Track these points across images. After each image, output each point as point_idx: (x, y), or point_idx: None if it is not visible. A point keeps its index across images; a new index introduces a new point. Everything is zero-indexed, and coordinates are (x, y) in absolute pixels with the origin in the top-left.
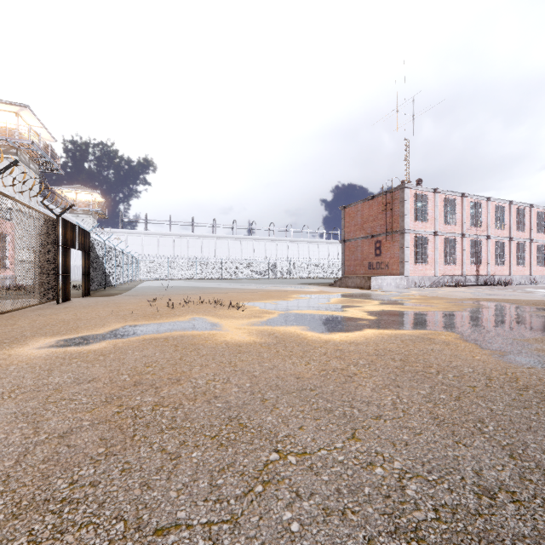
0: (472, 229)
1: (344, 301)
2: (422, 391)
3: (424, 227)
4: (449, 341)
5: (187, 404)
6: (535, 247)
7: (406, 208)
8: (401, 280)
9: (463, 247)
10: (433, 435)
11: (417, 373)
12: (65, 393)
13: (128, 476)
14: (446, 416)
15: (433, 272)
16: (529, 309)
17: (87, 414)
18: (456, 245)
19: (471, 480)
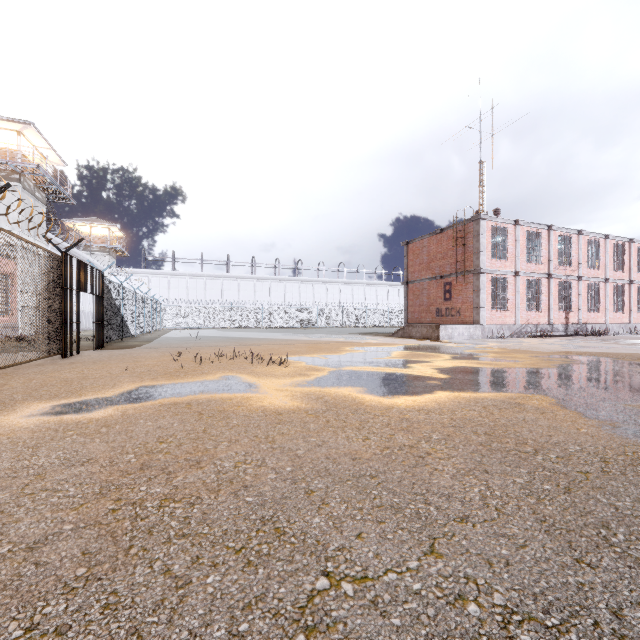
0: (560, 268)
1: (408, 355)
2: (519, 479)
3: (503, 266)
4: (543, 407)
5: (207, 497)
6: (635, 290)
7: (482, 243)
8: (475, 329)
9: (550, 290)
10: (542, 548)
11: (509, 452)
12: (48, 481)
13: (112, 616)
14: (556, 518)
15: (514, 320)
16: (635, 365)
17: (71, 512)
18: (542, 288)
19: (609, 627)
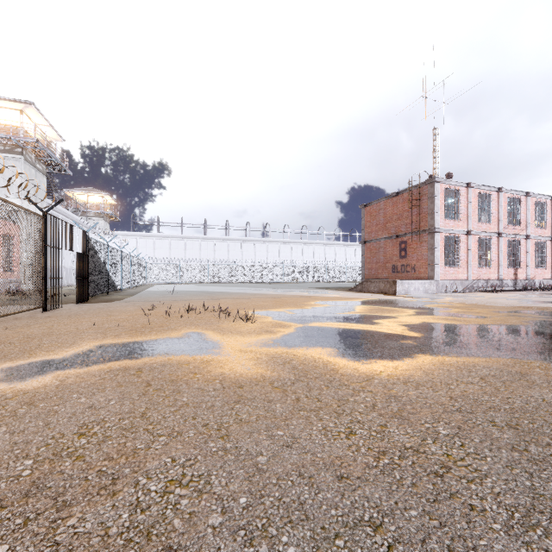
0: (509, 228)
1: (372, 310)
2: None
3: (456, 226)
4: None
5: None
6: None
7: (436, 204)
8: (430, 285)
9: (500, 248)
10: None
11: None
12: None
13: None
14: None
15: (466, 276)
16: None
17: None
18: (492, 246)
19: None
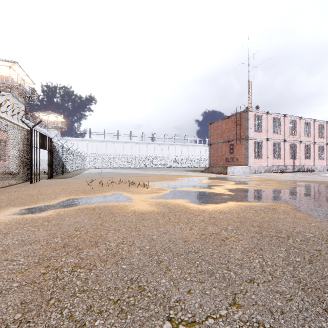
0: (290, 137)
1: (211, 182)
2: (281, 254)
3: (260, 136)
4: (288, 210)
5: (99, 265)
6: None
7: (249, 123)
8: (246, 168)
9: (285, 148)
10: (302, 301)
11: (273, 237)
12: (9, 254)
13: None
14: (307, 280)
15: (266, 164)
16: None
17: (19, 275)
18: (281, 147)
19: None
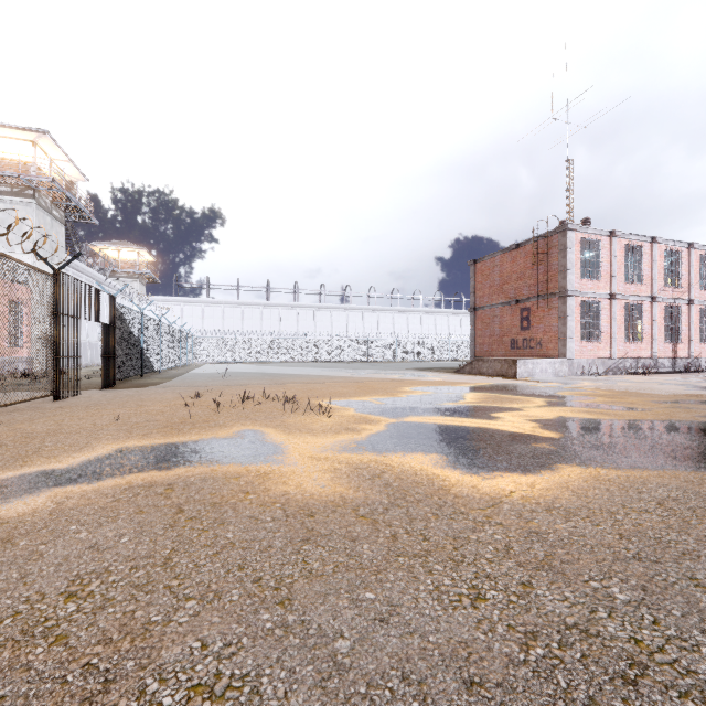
0: (666, 290)
1: (487, 399)
2: None
3: (595, 288)
4: None
5: None
6: None
7: (569, 259)
8: (562, 365)
9: (653, 316)
10: None
11: None
12: None
13: None
14: None
15: (609, 354)
16: None
17: None
18: (643, 314)
19: None
